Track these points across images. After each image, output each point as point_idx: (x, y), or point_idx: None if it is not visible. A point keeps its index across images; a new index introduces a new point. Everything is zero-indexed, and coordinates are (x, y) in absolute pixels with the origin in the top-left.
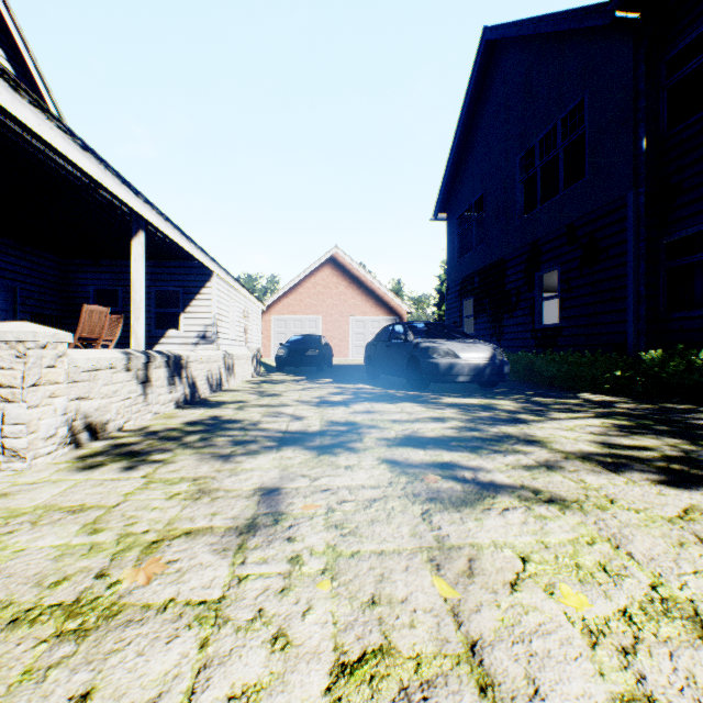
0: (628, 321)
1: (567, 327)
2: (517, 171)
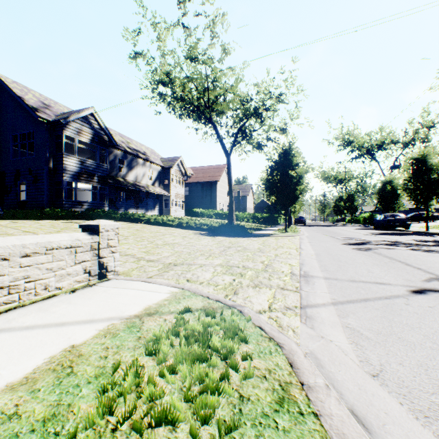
0: (45, 201)
1: (29, 201)
2: (11, 140)
